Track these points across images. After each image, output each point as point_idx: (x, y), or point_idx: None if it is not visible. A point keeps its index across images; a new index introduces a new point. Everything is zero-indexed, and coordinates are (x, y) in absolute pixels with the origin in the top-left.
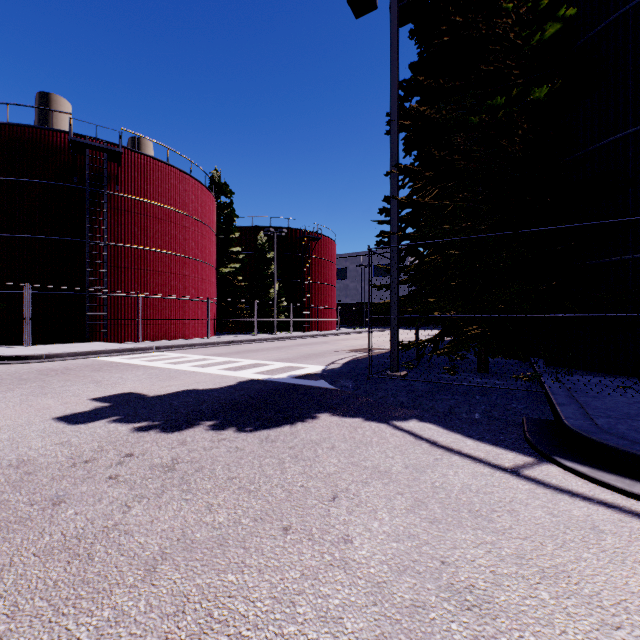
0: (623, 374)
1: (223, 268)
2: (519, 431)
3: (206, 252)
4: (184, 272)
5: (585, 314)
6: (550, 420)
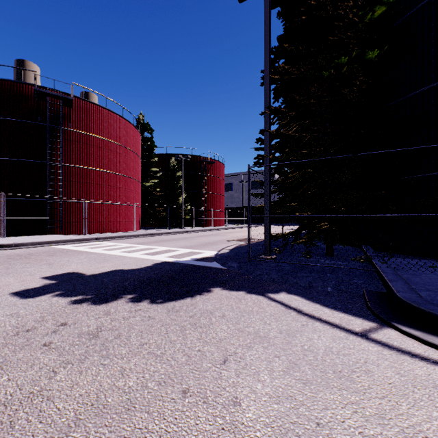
0: (427, 257)
1: (146, 182)
2: (362, 301)
3: (134, 171)
4: (118, 185)
5: (406, 214)
6: (383, 292)
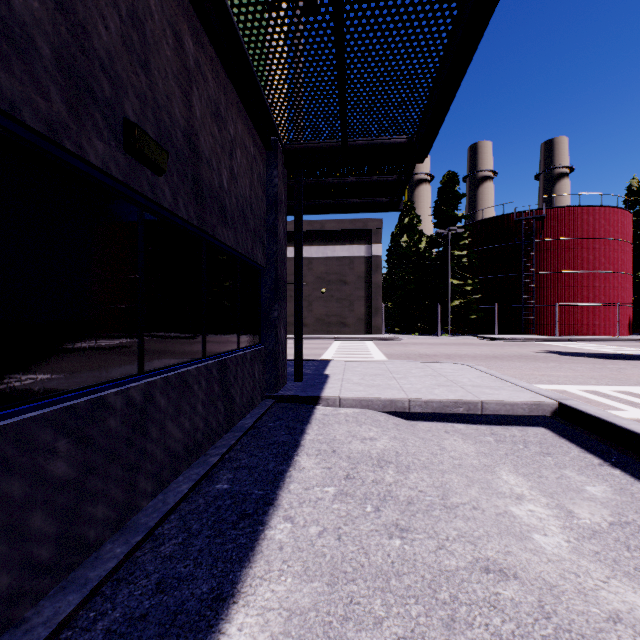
0: None
1: None
2: None
3: (617, 263)
4: (593, 284)
5: None
6: None
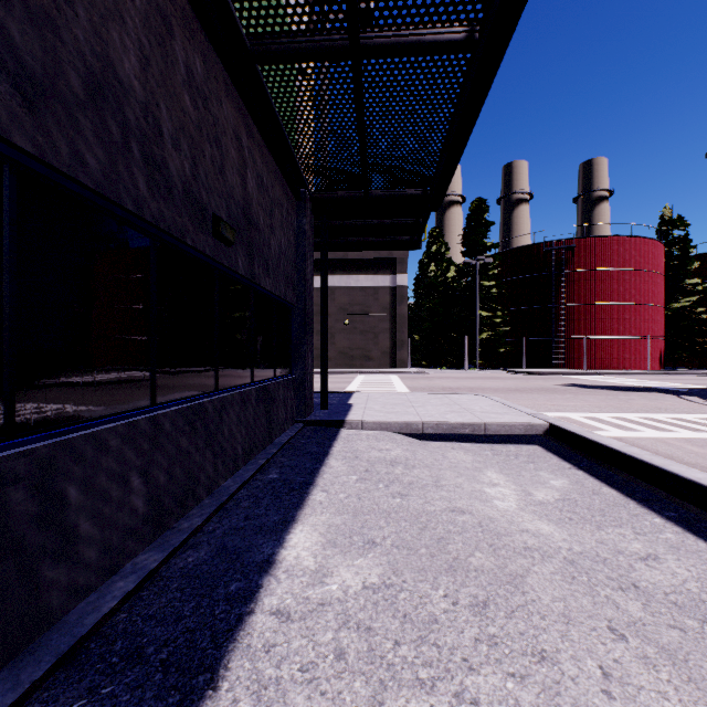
0: None
1: (674, 303)
2: None
3: (648, 295)
4: (624, 316)
5: None
6: None
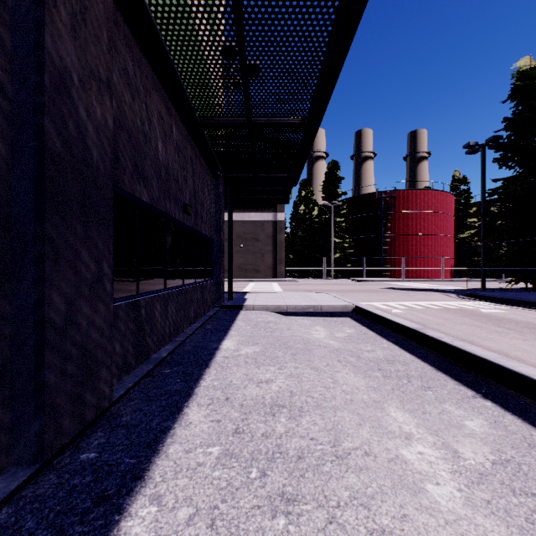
0: None
1: (460, 234)
2: None
3: (443, 229)
4: (428, 243)
5: (522, 268)
6: None
